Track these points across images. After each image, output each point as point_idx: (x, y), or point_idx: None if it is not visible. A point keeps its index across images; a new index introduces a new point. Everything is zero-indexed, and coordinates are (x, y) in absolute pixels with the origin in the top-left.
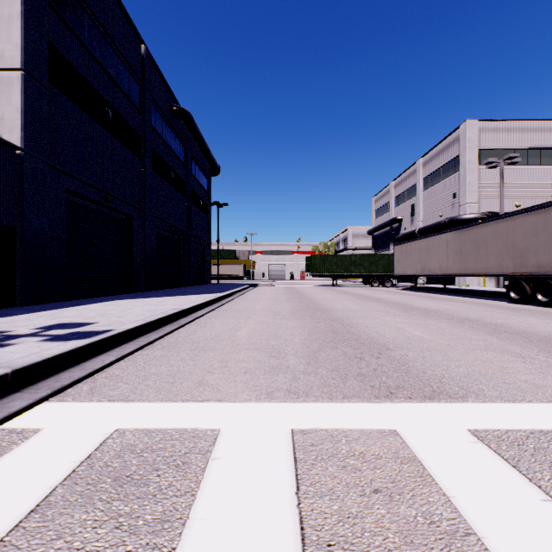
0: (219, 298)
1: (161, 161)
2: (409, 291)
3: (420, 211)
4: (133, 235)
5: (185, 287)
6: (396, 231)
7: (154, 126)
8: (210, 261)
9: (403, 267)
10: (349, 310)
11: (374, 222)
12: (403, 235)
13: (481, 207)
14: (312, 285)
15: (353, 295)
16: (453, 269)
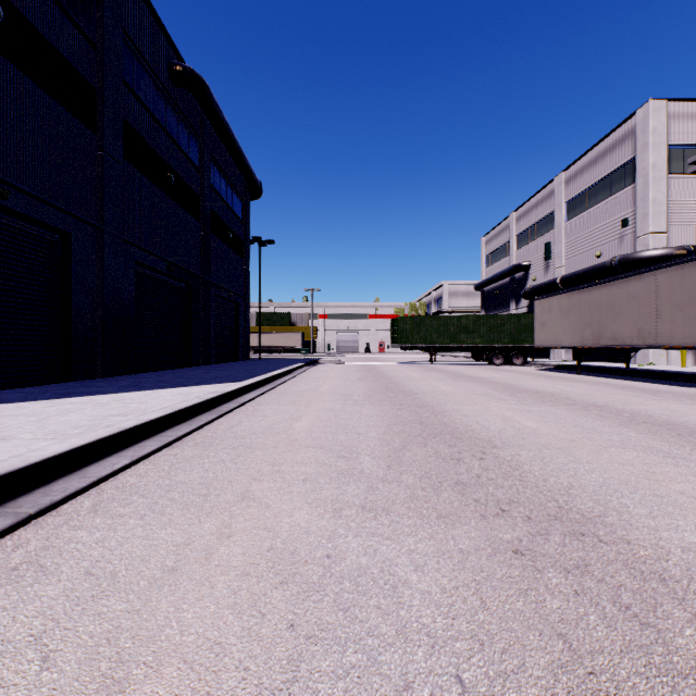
0: (223, 397)
1: (148, 151)
2: (567, 374)
3: (561, 252)
4: (74, 270)
5: (197, 367)
6: (519, 283)
7: (132, 85)
8: (248, 326)
9: (553, 334)
10: (539, 439)
11: (485, 272)
12: (534, 288)
13: (672, 239)
14: (400, 362)
15: (483, 383)
16: (673, 336)
